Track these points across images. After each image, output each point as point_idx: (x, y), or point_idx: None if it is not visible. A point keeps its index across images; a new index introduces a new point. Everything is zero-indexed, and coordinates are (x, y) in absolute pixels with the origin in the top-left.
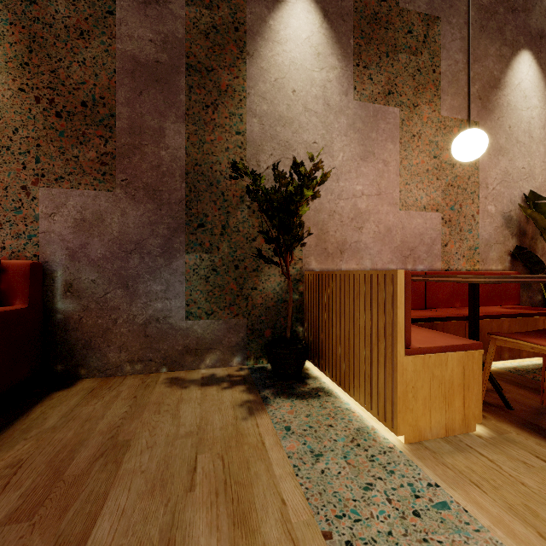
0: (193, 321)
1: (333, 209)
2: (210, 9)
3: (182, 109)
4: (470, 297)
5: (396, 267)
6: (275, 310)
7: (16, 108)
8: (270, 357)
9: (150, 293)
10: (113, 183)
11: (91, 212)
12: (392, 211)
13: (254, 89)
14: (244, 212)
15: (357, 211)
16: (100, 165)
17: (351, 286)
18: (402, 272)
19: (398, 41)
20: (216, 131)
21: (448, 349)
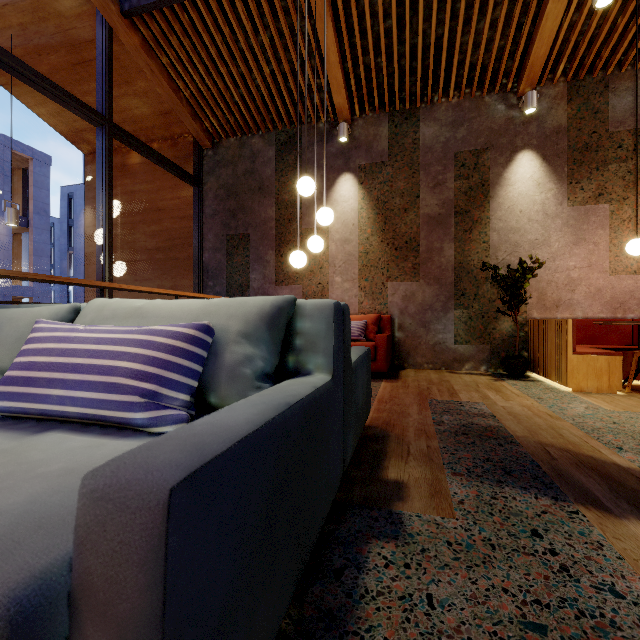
0: (458, 345)
1: (550, 279)
2: (467, 179)
3: (452, 235)
4: (638, 334)
5: (605, 316)
6: (507, 341)
7: (380, 250)
8: (505, 364)
9: (436, 330)
10: (418, 277)
11: (409, 291)
12: (602, 276)
13: (494, 216)
14: (487, 286)
15: (570, 279)
16: (413, 270)
17: (551, 326)
18: (570, 320)
19: (608, 156)
20: (471, 244)
21: (598, 354)
